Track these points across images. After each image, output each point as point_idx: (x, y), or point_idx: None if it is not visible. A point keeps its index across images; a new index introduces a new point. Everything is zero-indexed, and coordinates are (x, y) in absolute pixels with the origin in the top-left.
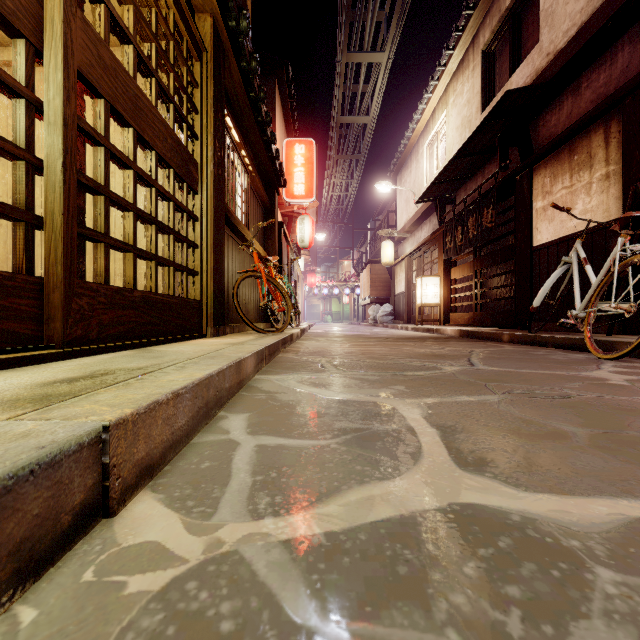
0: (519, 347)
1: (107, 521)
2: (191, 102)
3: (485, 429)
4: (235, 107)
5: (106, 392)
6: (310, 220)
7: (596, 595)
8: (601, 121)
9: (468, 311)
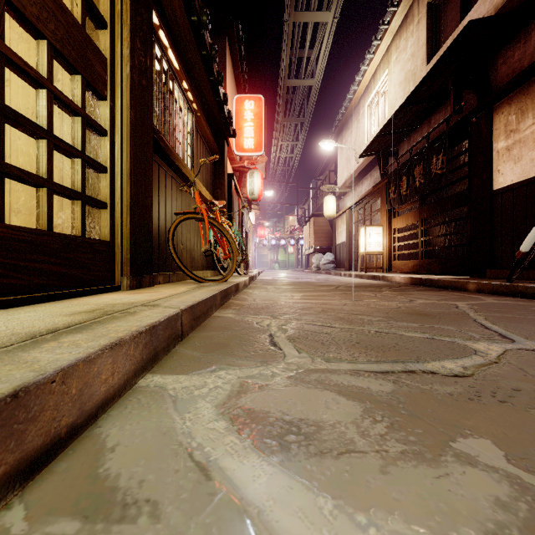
0: (501, 299)
1: None
2: None
3: None
4: (174, 31)
5: None
6: (259, 174)
7: None
8: None
9: (409, 259)
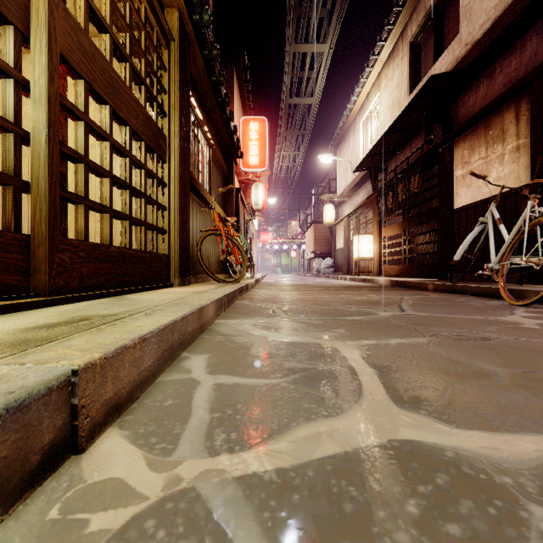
0: (442, 295)
1: (76, 457)
2: (160, 84)
3: (417, 369)
4: (199, 89)
5: (80, 337)
6: (263, 186)
7: (532, 534)
8: (512, 101)
9: (398, 264)
